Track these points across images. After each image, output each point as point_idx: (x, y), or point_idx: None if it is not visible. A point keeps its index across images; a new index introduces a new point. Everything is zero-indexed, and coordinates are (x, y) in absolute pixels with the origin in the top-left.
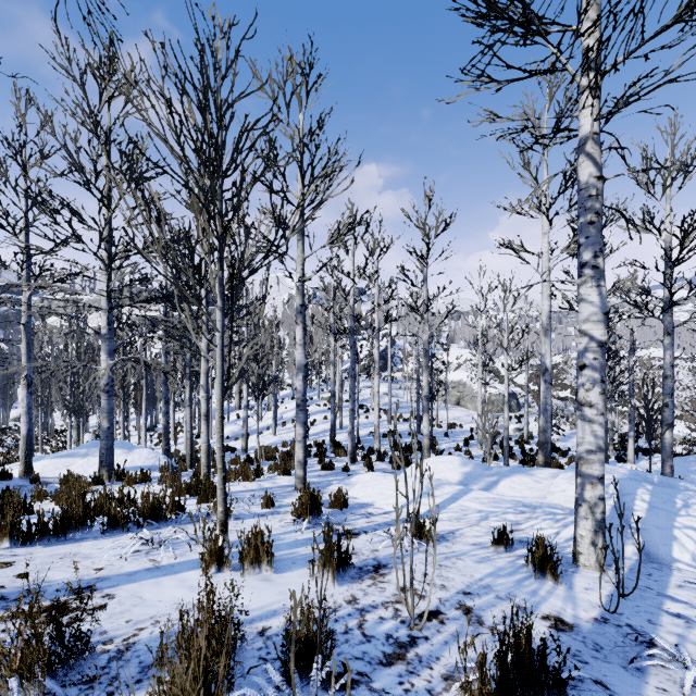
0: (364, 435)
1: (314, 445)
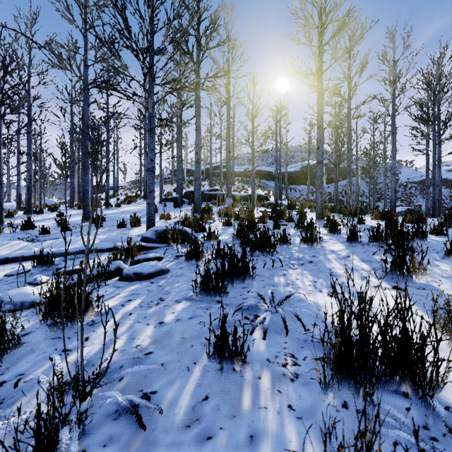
0: None
1: None
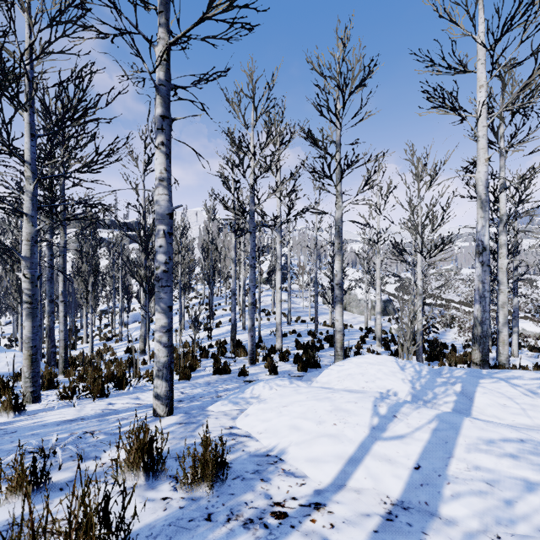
0: (266, 335)
1: (216, 345)
